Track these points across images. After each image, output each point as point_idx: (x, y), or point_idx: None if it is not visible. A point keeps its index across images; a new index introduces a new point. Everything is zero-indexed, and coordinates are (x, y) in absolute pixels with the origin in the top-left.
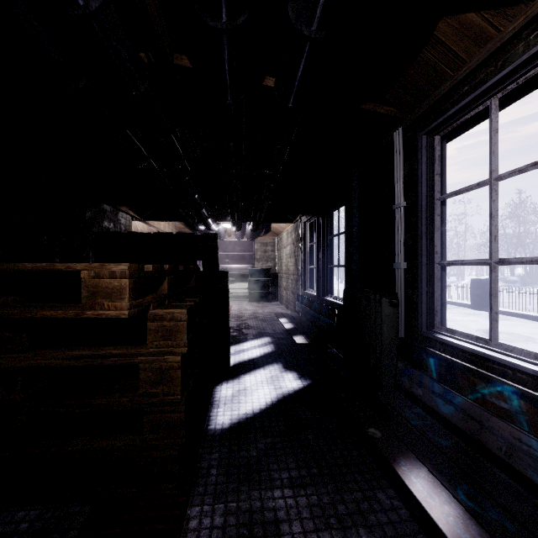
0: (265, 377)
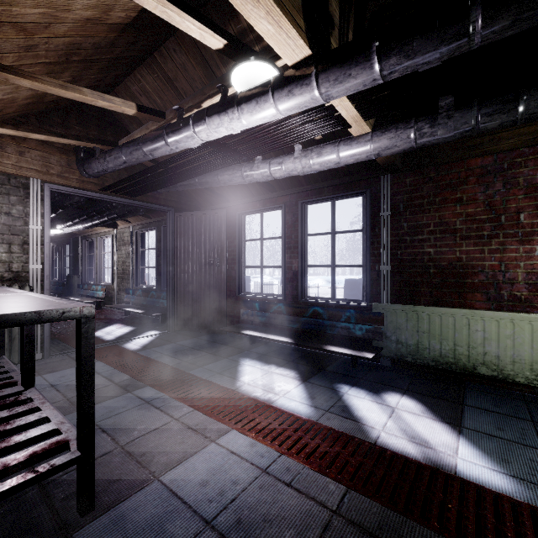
0: None
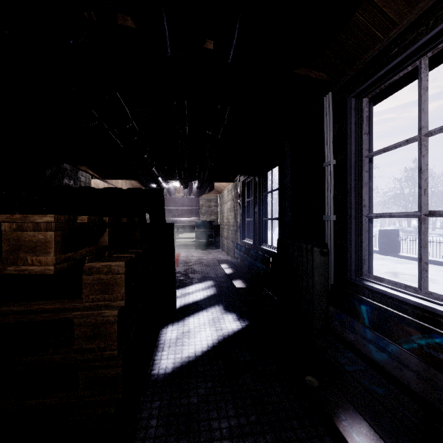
0: (207, 319)
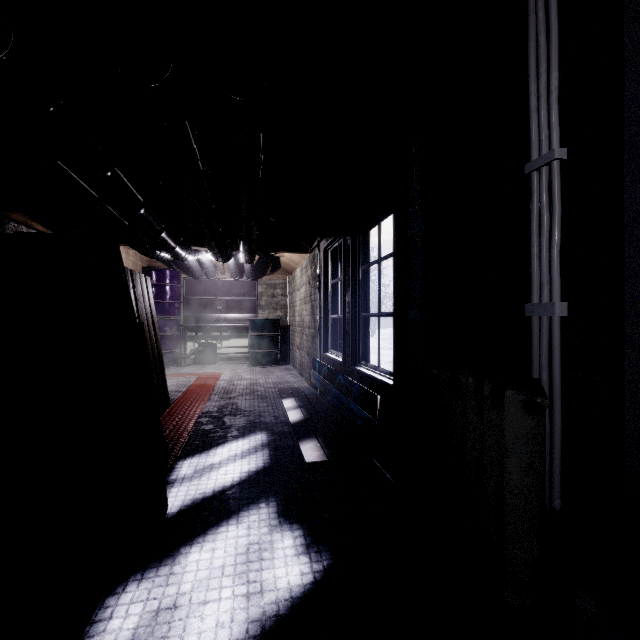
0: (233, 552)
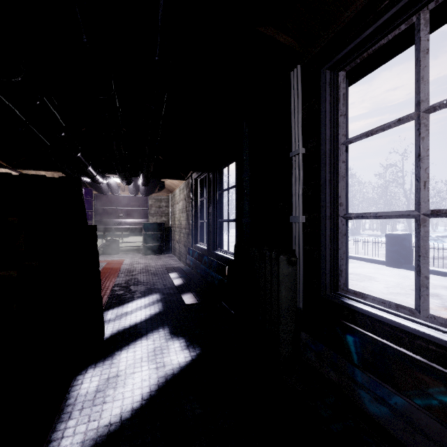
0: (146, 351)
